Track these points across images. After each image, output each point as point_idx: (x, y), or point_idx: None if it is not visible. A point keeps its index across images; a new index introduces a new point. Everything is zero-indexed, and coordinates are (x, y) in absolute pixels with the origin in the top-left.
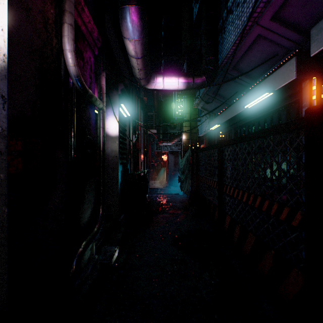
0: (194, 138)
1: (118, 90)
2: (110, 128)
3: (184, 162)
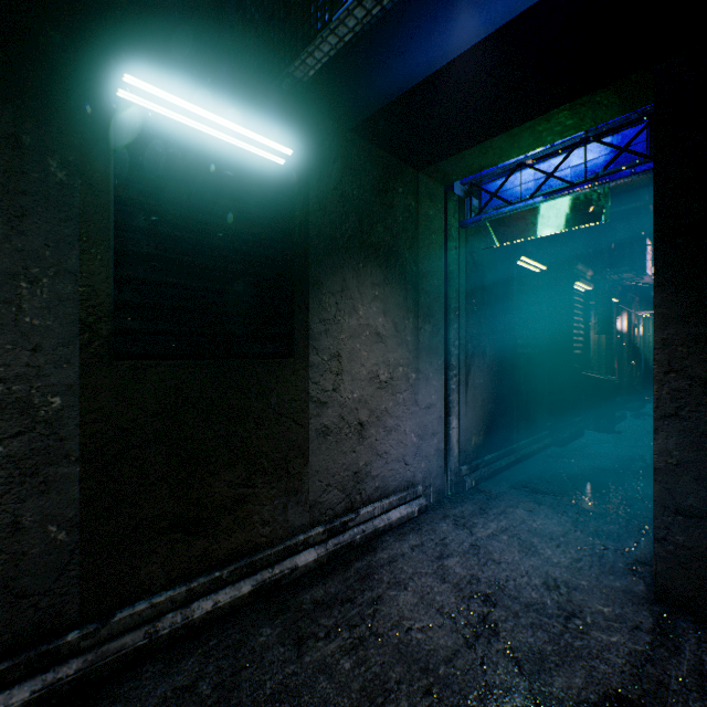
0: None
1: (642, 306)
2: (635, 331)
3: None
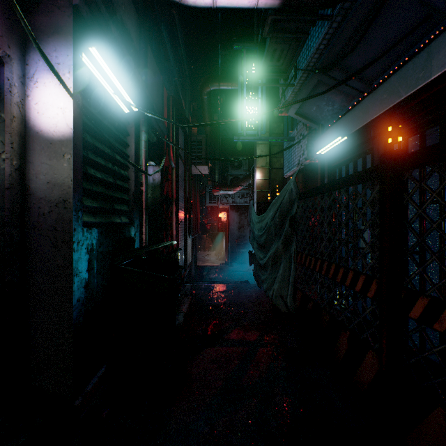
0: (277, 177)
1: None
2: (46, 112)
3: (269, 222)
